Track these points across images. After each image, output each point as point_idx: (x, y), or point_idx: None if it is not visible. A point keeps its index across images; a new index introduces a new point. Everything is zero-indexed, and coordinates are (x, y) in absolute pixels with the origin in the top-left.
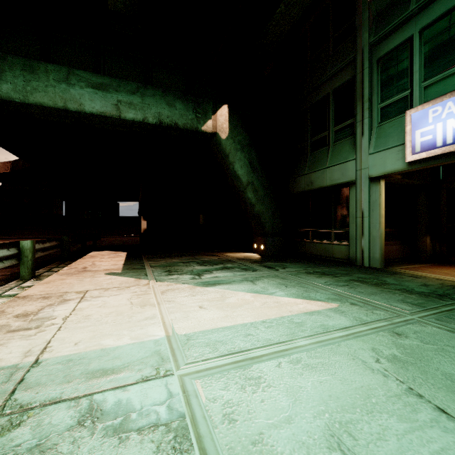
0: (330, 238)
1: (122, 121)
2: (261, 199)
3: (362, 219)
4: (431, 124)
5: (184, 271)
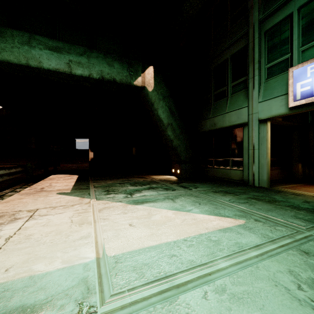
0: (229, 165)
1: (73, 76)
2: (177, 136)
3: (253, 151)
4: (309, 77)
5: (119, 190)
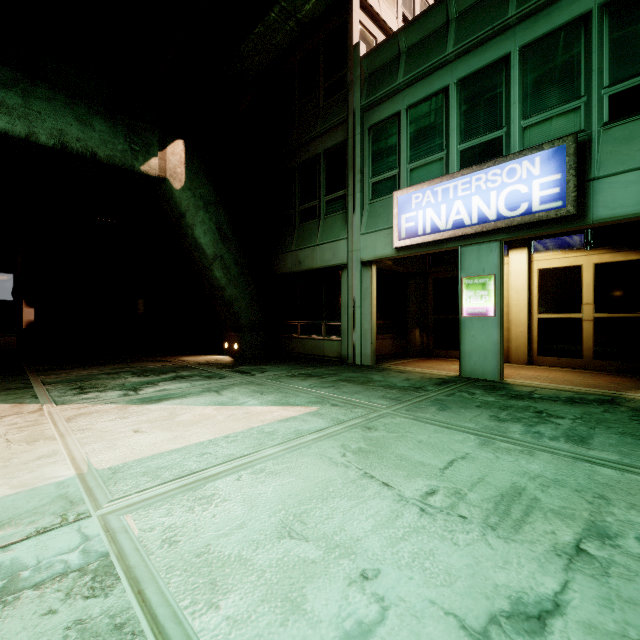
0: (322, 332)
1: None
2: (234, 280)
3: (354, 309)
4: (414, 210)
5: (109, 386)
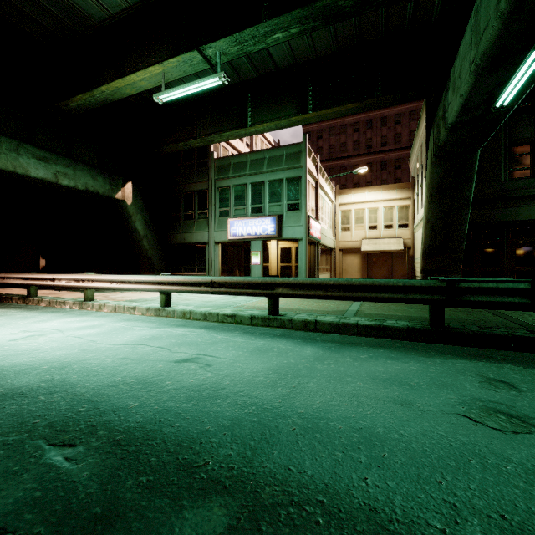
0: (195, 271)
1: (56, 184)
2: (152, 247)
3: (212, 261)
4: (235, 227)
5: None
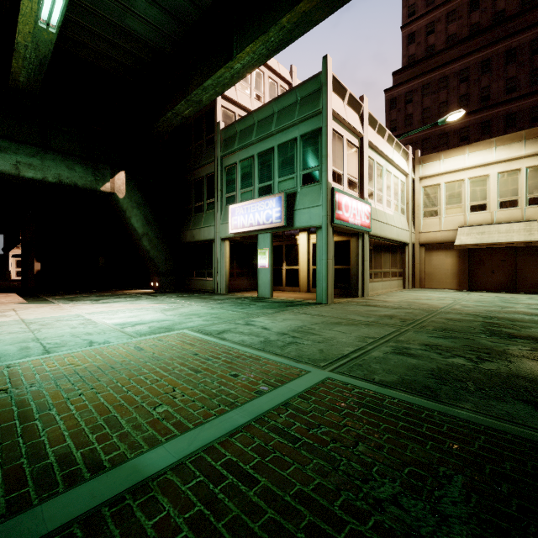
0: (205, 276)
1: (20, 177)
2: (155, 247)
3: (218, 263)
4: (237, 216)
5: (85, 300)
